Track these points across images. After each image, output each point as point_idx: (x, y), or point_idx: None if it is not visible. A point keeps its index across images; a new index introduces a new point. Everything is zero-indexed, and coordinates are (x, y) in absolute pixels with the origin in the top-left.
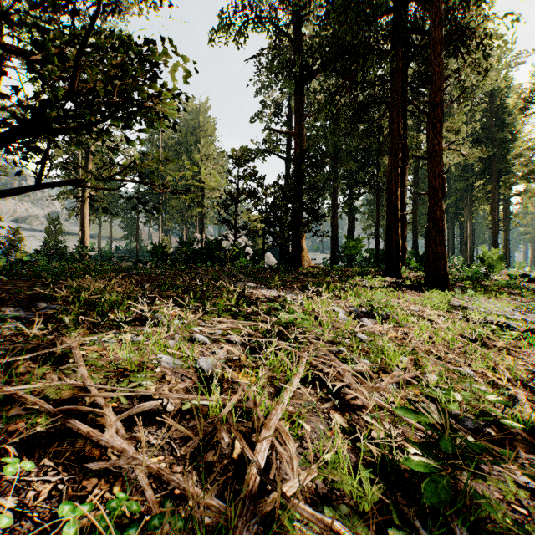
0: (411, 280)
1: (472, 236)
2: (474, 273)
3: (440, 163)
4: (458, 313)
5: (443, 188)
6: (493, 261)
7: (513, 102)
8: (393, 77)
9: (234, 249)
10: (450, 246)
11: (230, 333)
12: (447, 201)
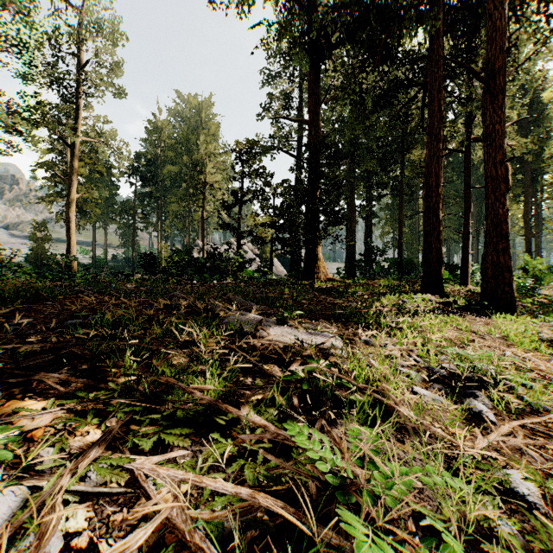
0: (469, 300)
1: None
2: (518, 287)
3: (502, 147)
4: None
5: (506, 179)
6: (540, 272)
7: None
8: (432, 45)
9: (236, 258)
10: (475, 254)
11: None
12: None
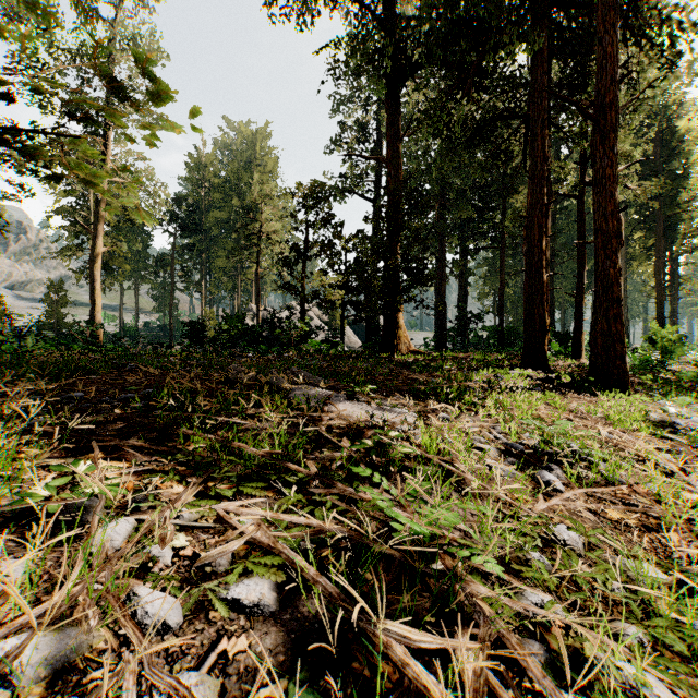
0: (573, 376)
1: (627, 309)
2: (643, 361)
3: (614, 195)
4: (676, 438)
5: (619, 234)
6: (670, 343)
7: (696, 118)
8: (535, 71)
9: (300, 327)
10: None
11: (253, 561)
12: (592, 260)
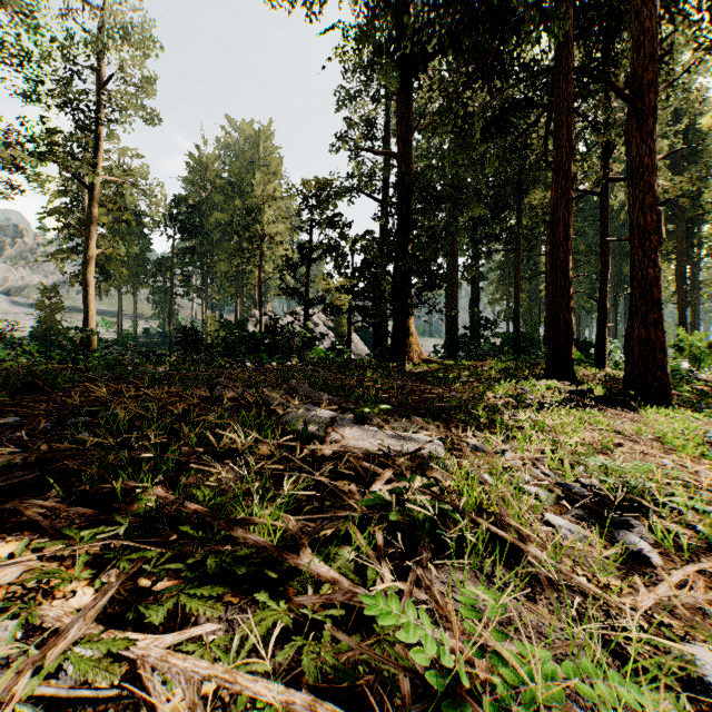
0: (610, 389)
1: None
2: (671, 370)
3: (652, 186)
4: None
5: (658, 229)
6: (699, 351)
7: None
8: (560, 54)
9: (303, 333)
10: (613, 327)
11: None
12: None
